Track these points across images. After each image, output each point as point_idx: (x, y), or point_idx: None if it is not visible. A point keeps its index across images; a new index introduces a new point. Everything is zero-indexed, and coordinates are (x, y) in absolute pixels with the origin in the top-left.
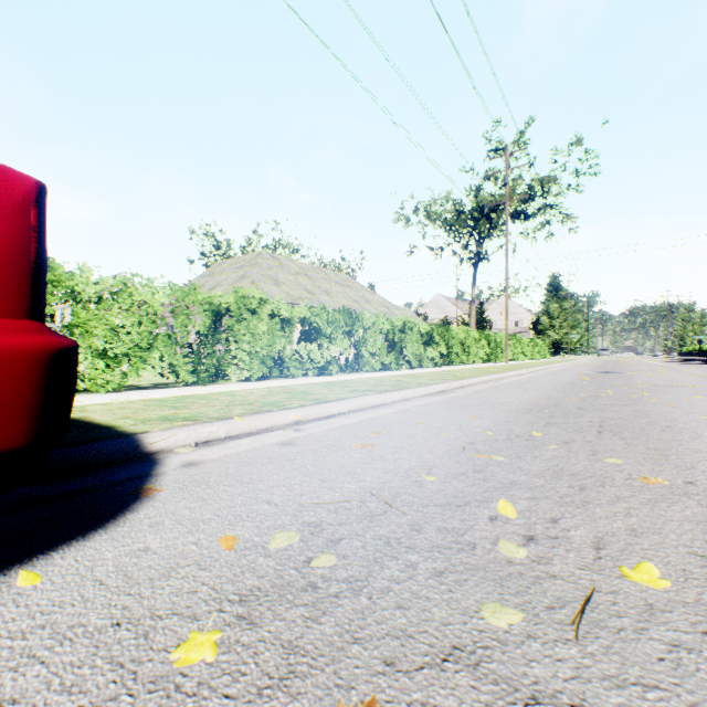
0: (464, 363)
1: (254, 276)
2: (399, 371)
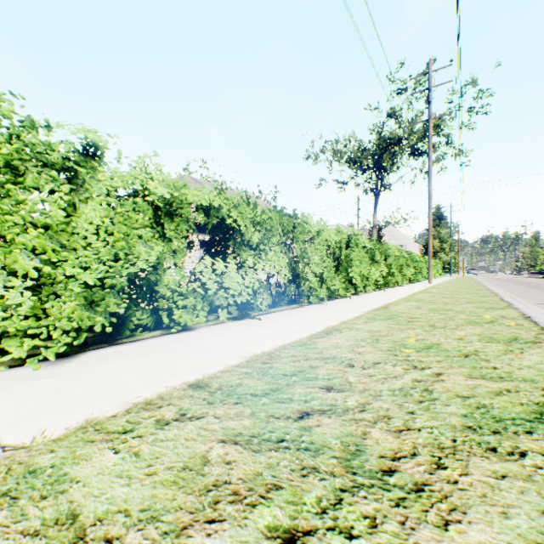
0: (396, 284)
1: None
2: (352, 301)
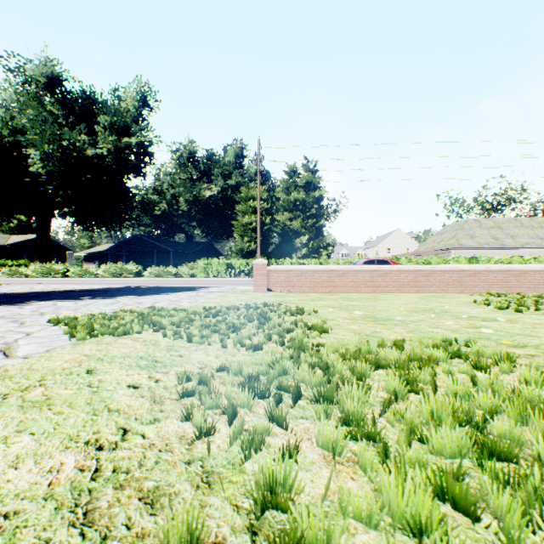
0: None
1: (458, 236)
2: None
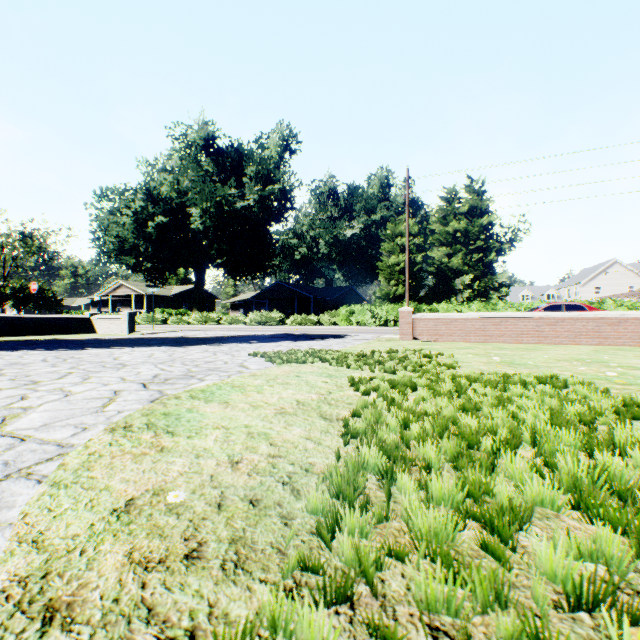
0: None
1: None
2: None
